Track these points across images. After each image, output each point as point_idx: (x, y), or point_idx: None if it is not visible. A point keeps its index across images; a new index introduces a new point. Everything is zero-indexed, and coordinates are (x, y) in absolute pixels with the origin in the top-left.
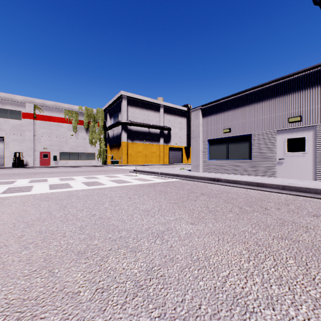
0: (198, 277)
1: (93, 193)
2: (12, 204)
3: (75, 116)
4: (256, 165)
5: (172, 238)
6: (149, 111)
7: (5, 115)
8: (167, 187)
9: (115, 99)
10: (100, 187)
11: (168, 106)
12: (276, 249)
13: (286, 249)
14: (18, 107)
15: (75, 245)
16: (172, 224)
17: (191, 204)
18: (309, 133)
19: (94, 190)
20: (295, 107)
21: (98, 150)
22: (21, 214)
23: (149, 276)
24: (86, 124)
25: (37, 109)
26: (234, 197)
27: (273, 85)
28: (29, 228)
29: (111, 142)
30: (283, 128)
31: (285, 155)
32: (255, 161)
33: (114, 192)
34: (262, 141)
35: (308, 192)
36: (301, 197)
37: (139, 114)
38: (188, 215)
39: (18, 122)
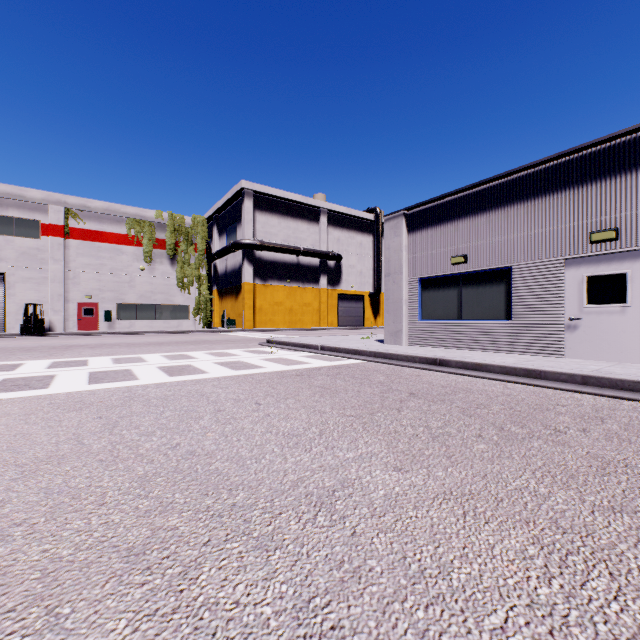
0: (429, 631)
1: (180, 392)
2: (1, 420)
3: (149, 231)
4: (520, 331)
5: (355, 509)
6: (298, 220)
7: (6, 228)
8: (336, 378)
9: (230, 197)
10: (196, 378)
11: (337, 211)
12: (607, 540)
13: (631, 542)
14: (33, 212)
15: (124, 528)
16: (353, 470)
17: (391, 419)
18: (634, 265)
19: (182, 386)
20: (605, 209)
21: (194, 299)
22: (15, 444)
23: (302, 629)
24: (170, 247)
25: (73, 217)
26: (483, 401)
27: (557, 164)
28: (25, 482)
29: (221, 284)
30: (579, 255)
31: (582, 311)
32: (518, 324)
33: (225, 391)
34: (533, 282)
35: (639, 390)
36: (625, 401)
37: (278, 226)
38: (386, 448)
39: (34, 243)
